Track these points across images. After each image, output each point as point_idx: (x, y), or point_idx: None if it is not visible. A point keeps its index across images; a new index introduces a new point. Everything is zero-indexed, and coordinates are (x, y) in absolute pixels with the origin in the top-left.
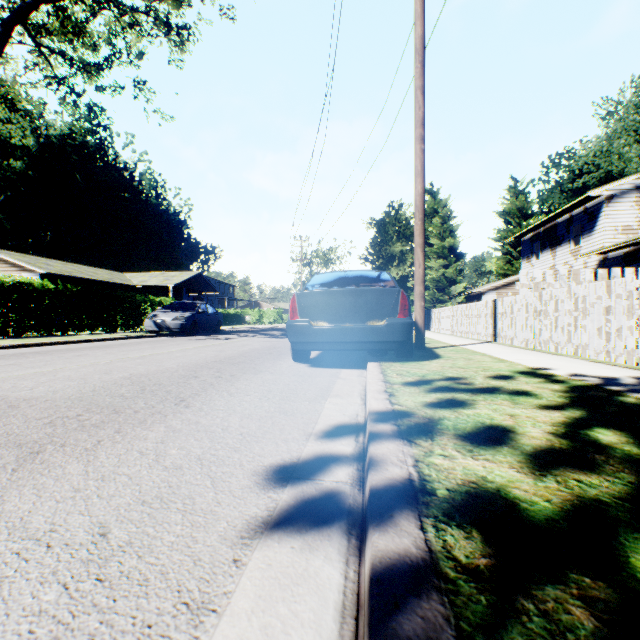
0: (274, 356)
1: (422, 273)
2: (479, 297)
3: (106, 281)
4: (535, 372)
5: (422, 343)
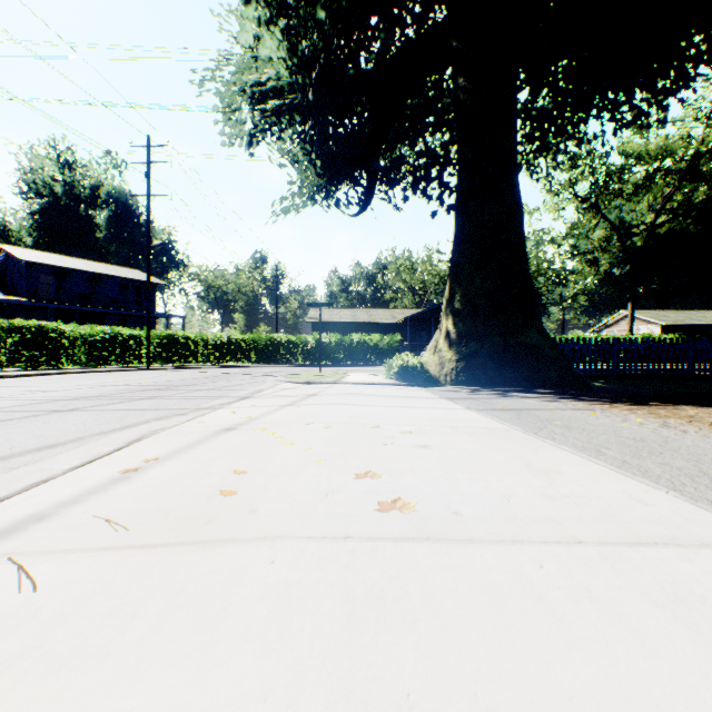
0: None
1: None
2: None
3: (711, 324)
4: None
5: None
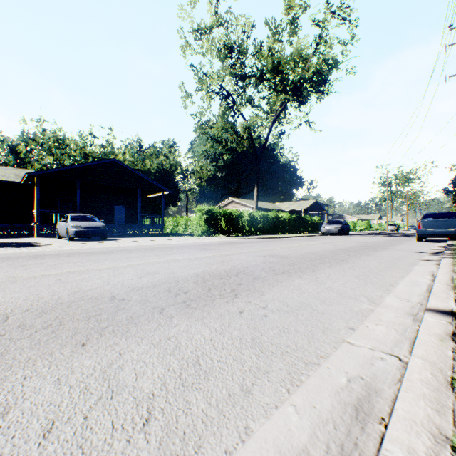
0: (405, 240)
1: None
2: None
3: (273, 209)
4: None
5: None
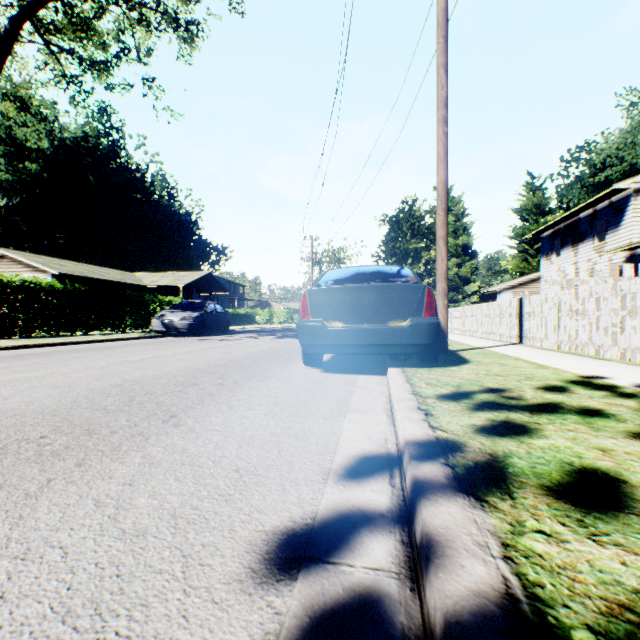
0: (283, 359)
1: (445, 268)
2: (494, 296)
3: (117, 281)
4: (591, 382)
5: (445, 345)
